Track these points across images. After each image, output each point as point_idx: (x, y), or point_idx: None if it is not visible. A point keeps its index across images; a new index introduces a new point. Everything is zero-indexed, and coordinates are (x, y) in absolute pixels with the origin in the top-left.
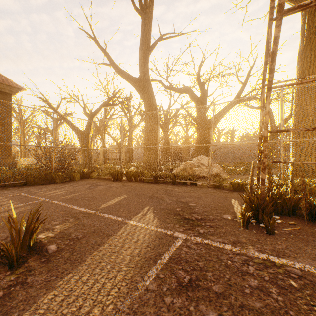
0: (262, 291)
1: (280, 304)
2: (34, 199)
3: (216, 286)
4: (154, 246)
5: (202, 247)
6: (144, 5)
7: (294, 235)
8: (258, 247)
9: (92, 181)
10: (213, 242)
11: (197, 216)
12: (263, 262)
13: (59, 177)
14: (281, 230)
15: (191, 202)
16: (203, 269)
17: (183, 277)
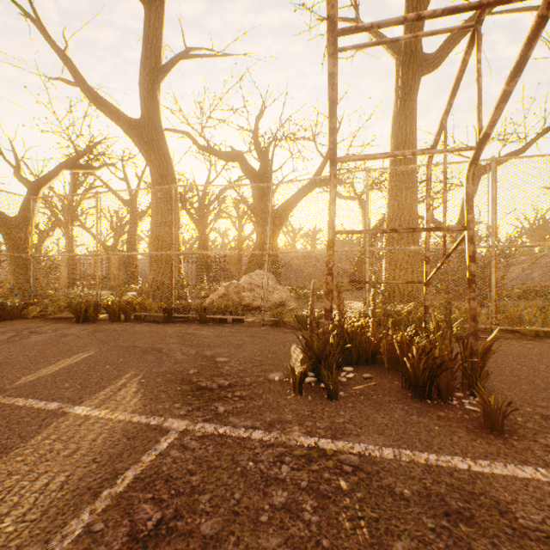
0: (290, 512)
1: (312, 530)
2: None
3: (209, 522)
4: (109, 457)
5: (211, 442)
6: None
7: (366, 396)
8: (309, 426)
9: (22, 326)
10: (235, 428)
11: (223, 380)
12: (308, 453)
13: None
14: (351, 390)
15: (222, 354)
16: (196, 490)
17: (148, 517)
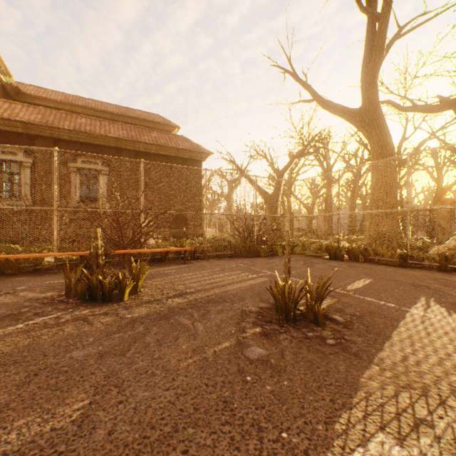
0: None
1: None
2: (260, 272)
3: None
4: None
5: None
6: None
7: None
8: None
9: (300, 258)
10: None
11: None
12: None
13: (262, 251)
14: None
15: None
16: None
17: None
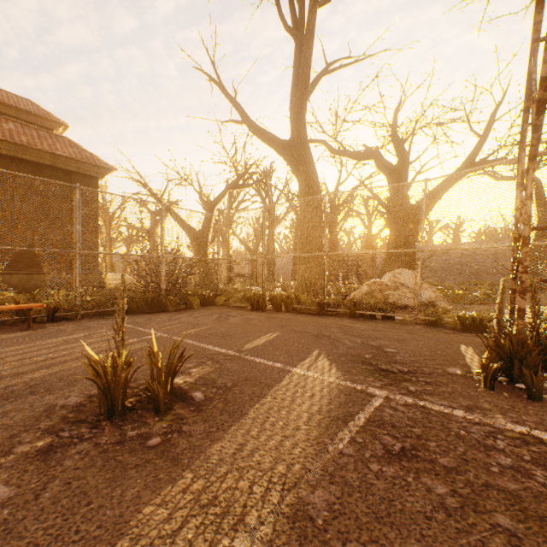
0: (519, 472)
1: None
2: (147, 333)
3: (444, 459)
4: (339, 403)
5: (415, 409)
6: (300, 18)
7: None
8: (513, 417)
9: (218, 311)
10: (432, 404)
11: (401, 367)
12: (521, 437)
13: (170, 303)
14: None
15: (387, 346)
16: (420, 437)
17: (392, 444)
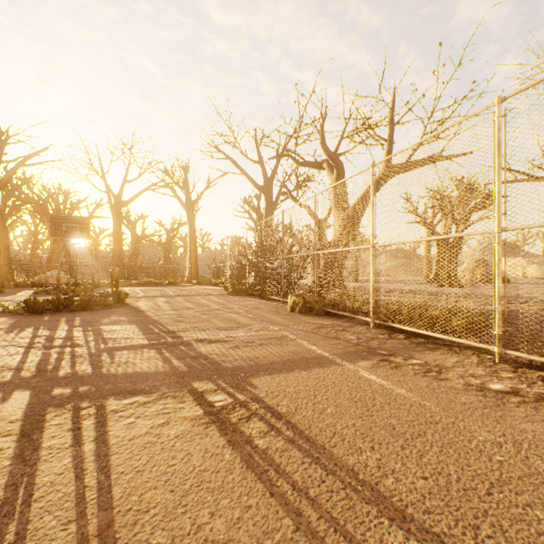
0: None
1: None
2: None
3: None
4: None
5: None
6: None
7: None
8: None
9: None
10: None
11: None
12: None
13: None
14: None
15: None
16: None
17: None
